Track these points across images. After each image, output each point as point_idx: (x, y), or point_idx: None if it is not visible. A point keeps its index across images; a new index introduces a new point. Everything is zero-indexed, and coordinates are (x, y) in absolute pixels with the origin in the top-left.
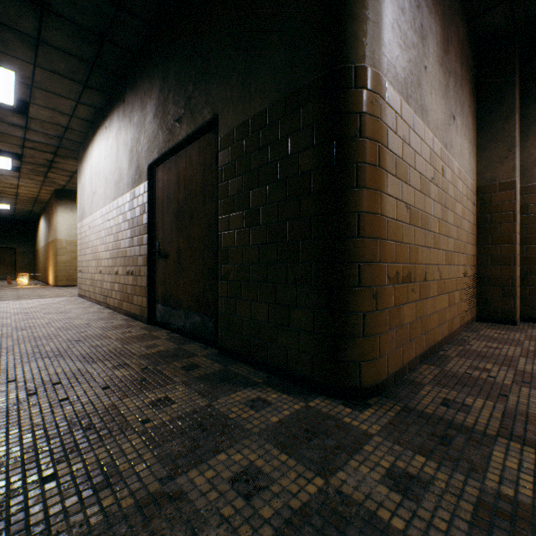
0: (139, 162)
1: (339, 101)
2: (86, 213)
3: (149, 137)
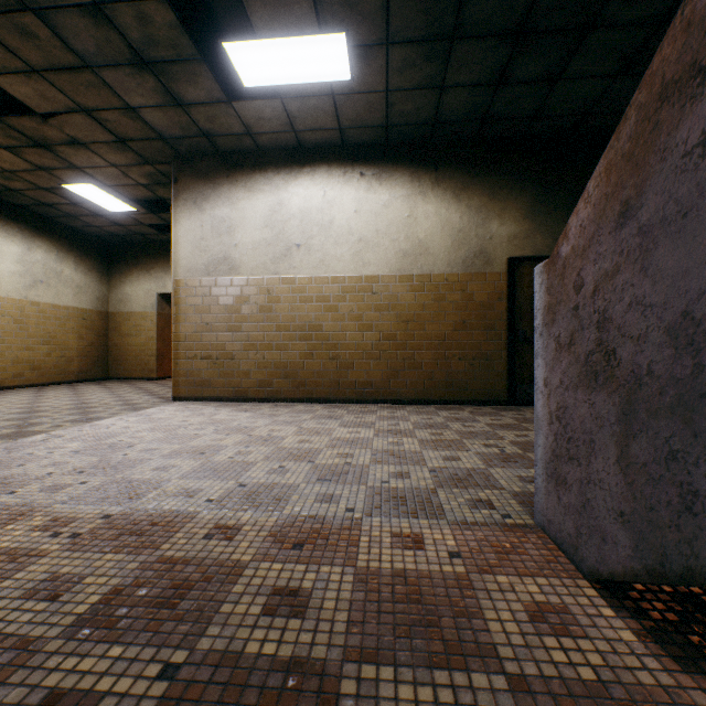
0: (485, 249)
1: None
2: (247, 267)
3: (512, 232)
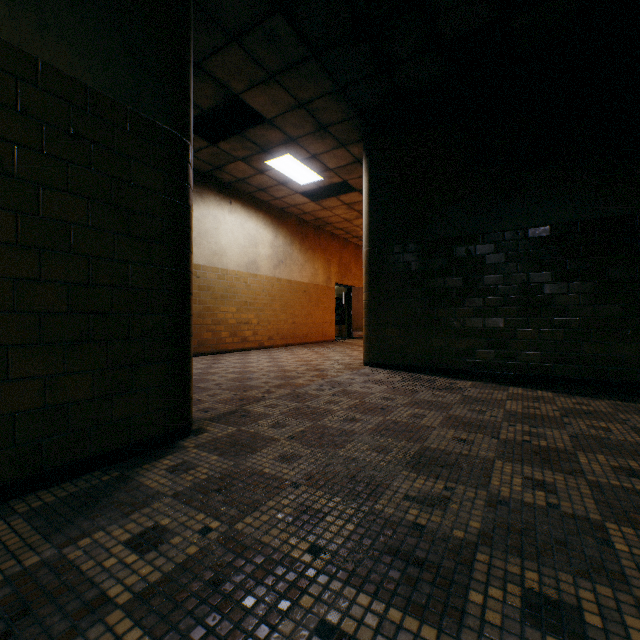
0: None
1: (188, 172)
2: None
3: None
